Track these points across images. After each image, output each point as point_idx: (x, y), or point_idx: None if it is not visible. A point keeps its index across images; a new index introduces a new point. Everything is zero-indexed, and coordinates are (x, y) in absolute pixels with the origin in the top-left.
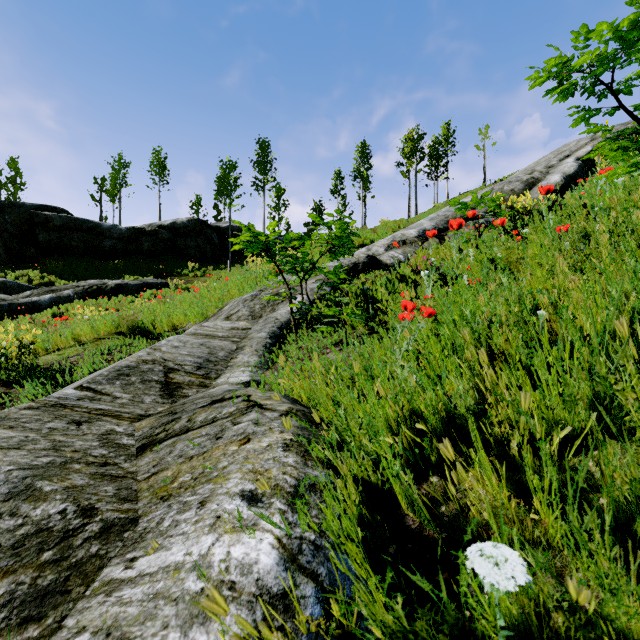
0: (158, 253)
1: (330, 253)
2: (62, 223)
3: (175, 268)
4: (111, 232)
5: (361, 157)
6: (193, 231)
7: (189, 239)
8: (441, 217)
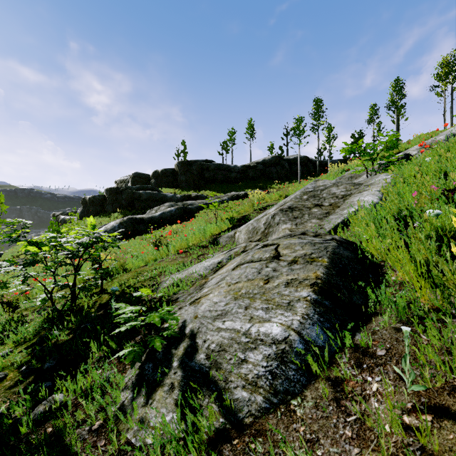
0: (256, 178)
1: (386, 149)
2: (214, 167)
3: (267, 185)
4: (234, 169)
5: (395, 91)
6: (274, 163)
7: (272, 168)
8: None
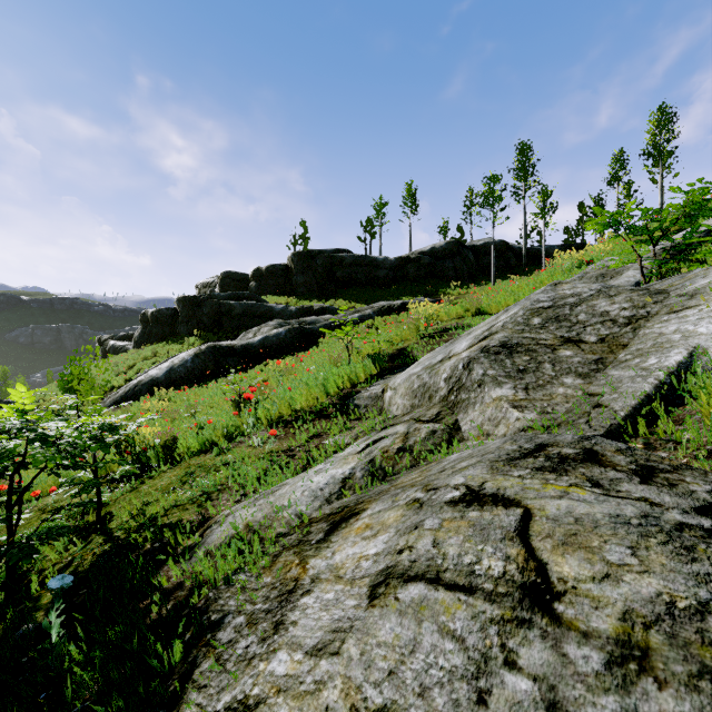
0: (420, 277)
1: (685, 218)
2: (351, 261)
3: (438, 289)
4: (384, 263)
5: (659, 126)
6: (450, 253)
7: (446, 261)
8: None
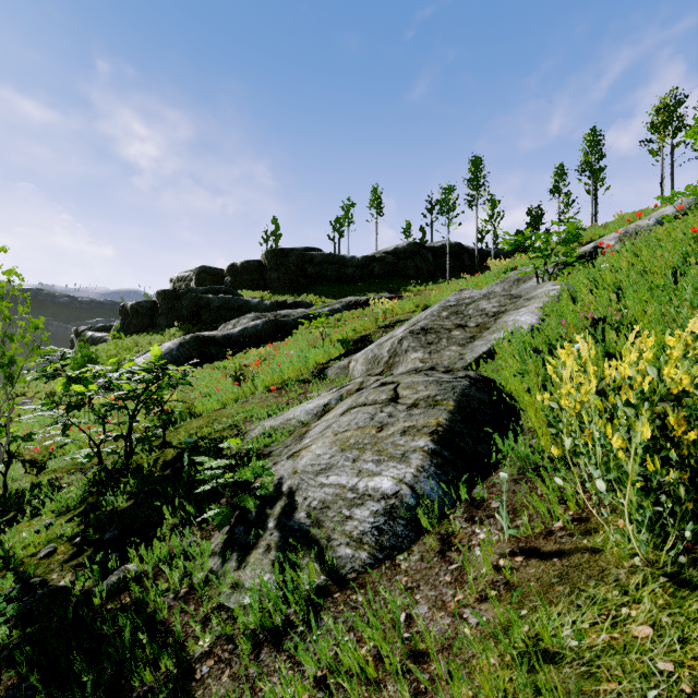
0: (385, 275)
1: (564, 242)
2: (321, 259)
3: (400, 286)
4: (351, 262)
5: (590, 147)
6: (411, 253)
7: (408, 261)
8: (688, 201)
